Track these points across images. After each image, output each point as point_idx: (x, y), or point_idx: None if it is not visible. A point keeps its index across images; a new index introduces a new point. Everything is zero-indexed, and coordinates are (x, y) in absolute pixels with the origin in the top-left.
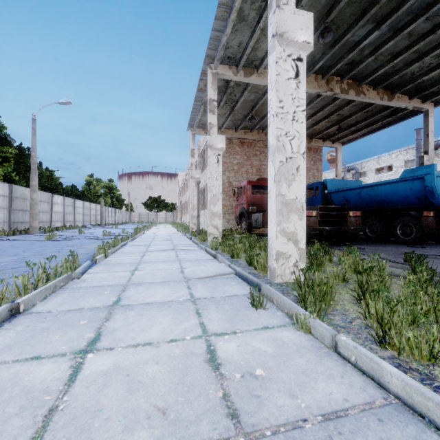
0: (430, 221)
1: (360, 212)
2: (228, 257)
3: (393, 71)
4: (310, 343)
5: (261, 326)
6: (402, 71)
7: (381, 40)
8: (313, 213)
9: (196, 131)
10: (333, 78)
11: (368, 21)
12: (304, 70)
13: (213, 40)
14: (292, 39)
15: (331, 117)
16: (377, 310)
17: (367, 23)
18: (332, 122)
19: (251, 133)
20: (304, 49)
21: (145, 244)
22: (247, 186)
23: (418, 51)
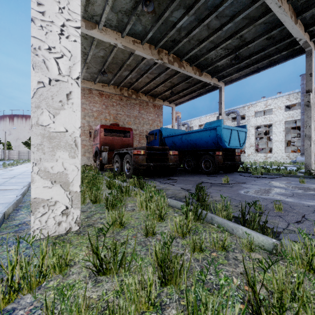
0: (220, 158)
1: (178, 152)
2: None
3: (201, 55)
4: None
5: None
6: (205, 55)
7: (191, 26)
8: (142, 152)
9: None
10: (163, 51)
11: (181, 6)
12: None
13: None
14: None
15: (166, 83)
16: None
17: (180, 8)
18: (167, 87)
19: (108, 87)
20: None
21: None
22: (100, 129)
23: (214, 42)
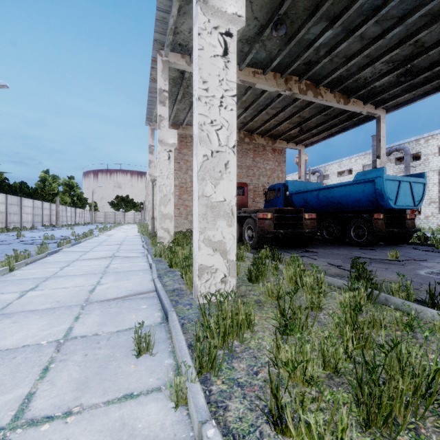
0: (380, 224)
1: (315, 215)
2: (168, 266)
3: (348, 75)
4: (174, 430)
5: (122, 394)
6: (356, 75)
7: (335, 40)
8: (268, 215)
9: (155, 126)
10: (292, 78)
11: (322, 19)
12: (235, 48)
13: (160, 22)
14: (219, 8)
15: (293, 118)
16: (287, 359)
17: (321, 21)
18: (294, 124)
19: None
20: (234, 23)
21: (84, 250)
22: None
23: (370, 55)
